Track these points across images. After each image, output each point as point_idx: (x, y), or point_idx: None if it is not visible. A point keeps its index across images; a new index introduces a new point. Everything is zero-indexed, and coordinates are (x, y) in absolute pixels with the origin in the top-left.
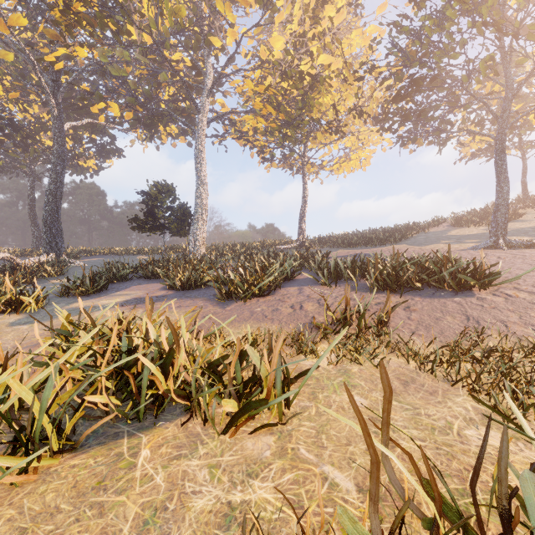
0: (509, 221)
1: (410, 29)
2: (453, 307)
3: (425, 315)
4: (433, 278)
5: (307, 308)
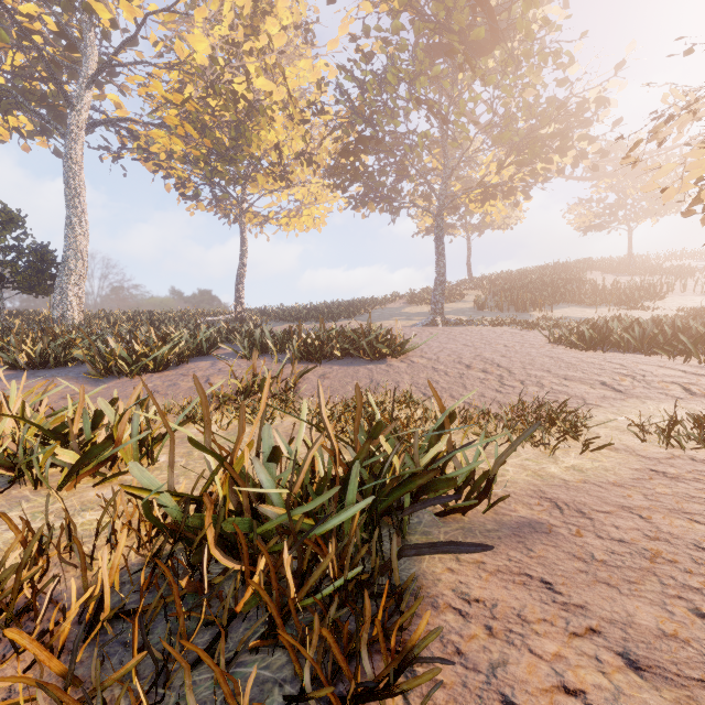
0: (455, 301)
1: (359, 80)
2: (364, 373)
3: (336, 381)
4: (354, 348)
5: (214, 381)
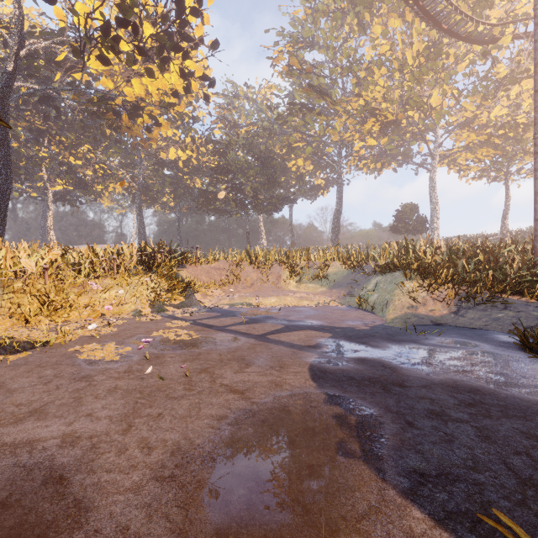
0: None
1: None
2: None
3: None
4: None
5: None
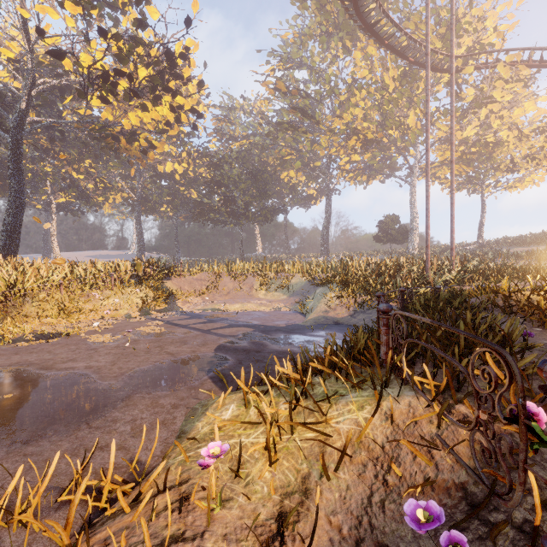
0: None
1: None
2: None
3: None
4: None
5: None
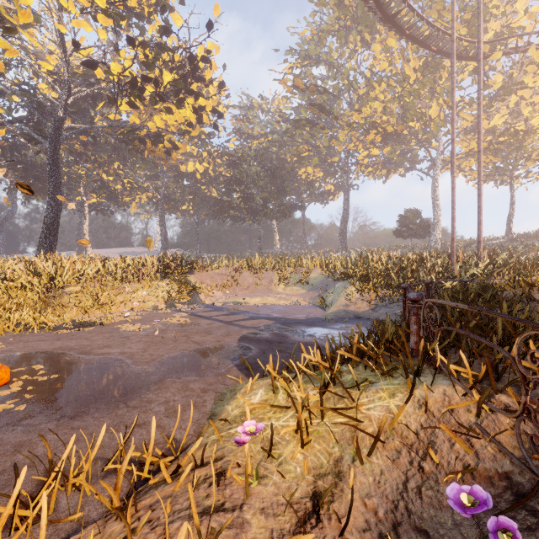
0: None
1: None
2: None
3: None
4: None
5: None
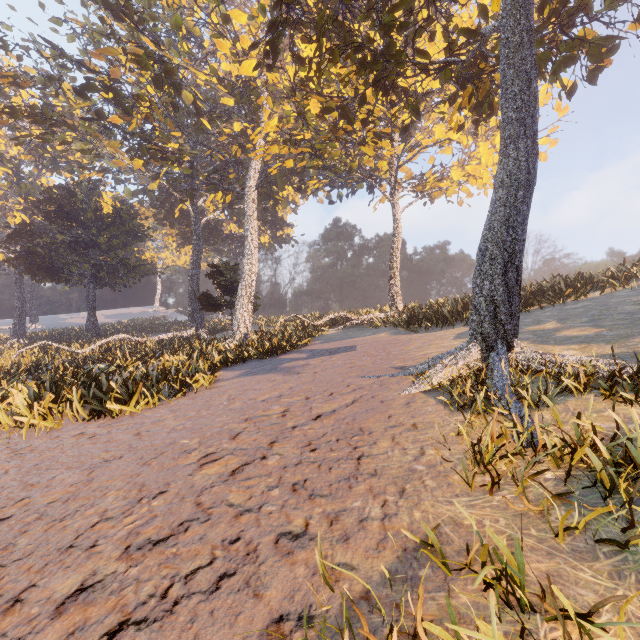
0: None
1: None
2: None
3: None
4: None
5: None
